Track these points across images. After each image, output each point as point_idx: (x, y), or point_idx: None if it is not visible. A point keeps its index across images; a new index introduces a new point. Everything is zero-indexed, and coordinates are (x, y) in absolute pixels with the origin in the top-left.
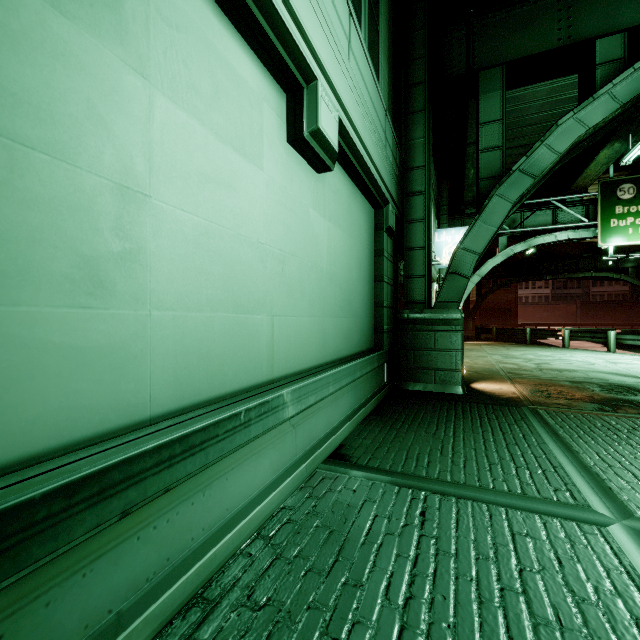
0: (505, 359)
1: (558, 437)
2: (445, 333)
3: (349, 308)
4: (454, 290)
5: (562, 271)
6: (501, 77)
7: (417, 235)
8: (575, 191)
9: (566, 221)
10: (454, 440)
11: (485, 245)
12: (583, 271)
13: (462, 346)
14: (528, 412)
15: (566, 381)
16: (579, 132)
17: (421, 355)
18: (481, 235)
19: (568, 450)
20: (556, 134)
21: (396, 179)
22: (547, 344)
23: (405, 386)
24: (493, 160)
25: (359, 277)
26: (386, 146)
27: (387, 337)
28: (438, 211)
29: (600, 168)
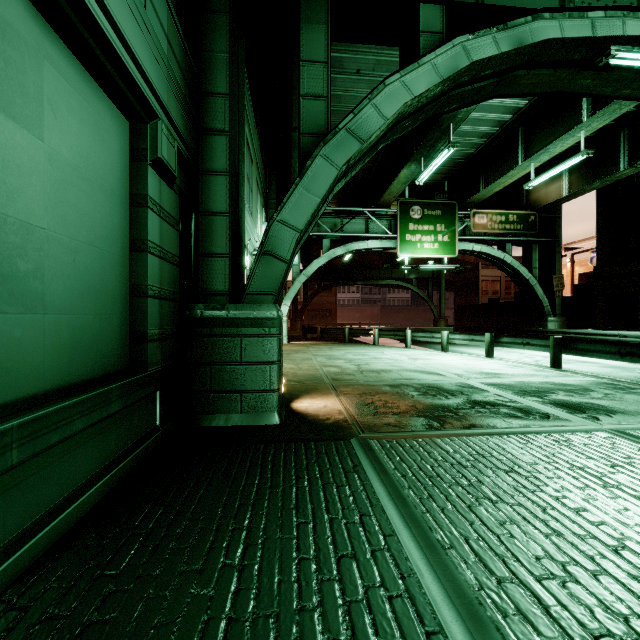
0: (329, 361)
1: (407, 506)
2: (256, 338)
3: (4, 290)
4: (269, 278)
5: (370, 278)
6: (326, 8)
7: (218, 194)
8: (382, 205)
9: (375, 231)
10: (239, 583)
11: (308, 220)
12: (384, 279)
13: (279, 356)
14: (360, 449)
15: (387, 385)
16: (406, 99)
17: (222, 372)
18: (303, 206)
19: (430, 546)
20: (384, 95)
21: (181, 95)
22: (361, 342)
23: (197, 422)
24: (317, 112)
25: (65, 228)
26: (147, 6)
27: (160, 348)
28: (267, 205)
29: (400, 187)
